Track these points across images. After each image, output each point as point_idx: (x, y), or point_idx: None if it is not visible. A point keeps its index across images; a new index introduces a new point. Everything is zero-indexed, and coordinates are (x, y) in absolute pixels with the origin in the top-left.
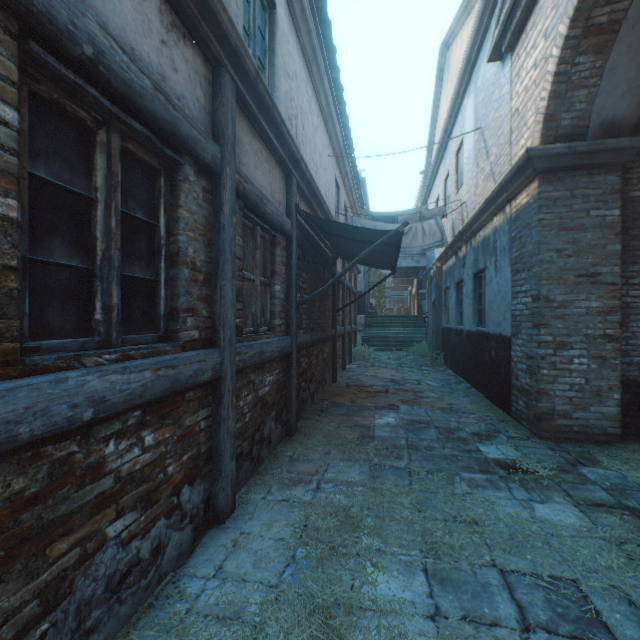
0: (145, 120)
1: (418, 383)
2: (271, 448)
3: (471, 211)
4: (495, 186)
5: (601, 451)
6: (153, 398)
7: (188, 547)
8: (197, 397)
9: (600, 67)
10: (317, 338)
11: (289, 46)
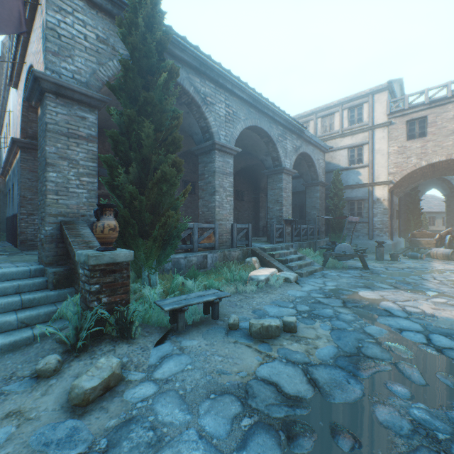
0: None
1: None
2: None
3: None
4: (9, 146)
5: None
6: None
7: None
8: None
9: None
10: None
11: None
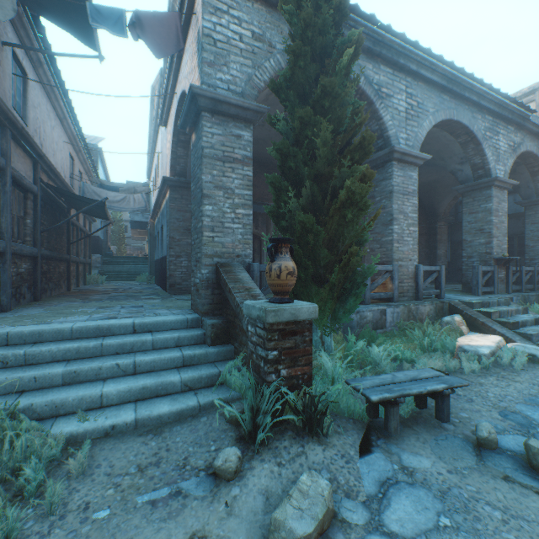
0: None
1: (130, 288)
2: (26, 301)
3: None
4: (160, 186)
5: (189, 294)
6: None
7: None
8: None
9: (187, 153)
10: (55, 256)
11: (36, 91)
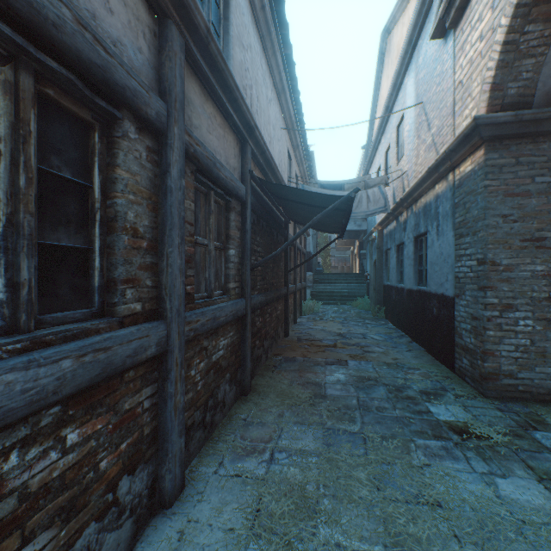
0: (66, 60)
1: (363, 337)
2: (225, 410)
3: (412, 179)
4: (439, 155)
5: (549, 412)
6: (75, 390)
7: (127, 544)
8: (139, 375)
9: (549, 36)
10: (271, 297)
11: (244, 18)
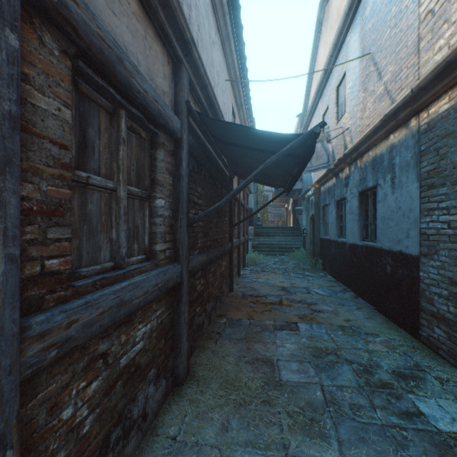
0: None
1: (308, 292)
2: (147, 424)
3: (356, 134)
4: (402, 96)
5: None
6: None
7: None
8: None
9: None
10: (214, 255)
11: None
